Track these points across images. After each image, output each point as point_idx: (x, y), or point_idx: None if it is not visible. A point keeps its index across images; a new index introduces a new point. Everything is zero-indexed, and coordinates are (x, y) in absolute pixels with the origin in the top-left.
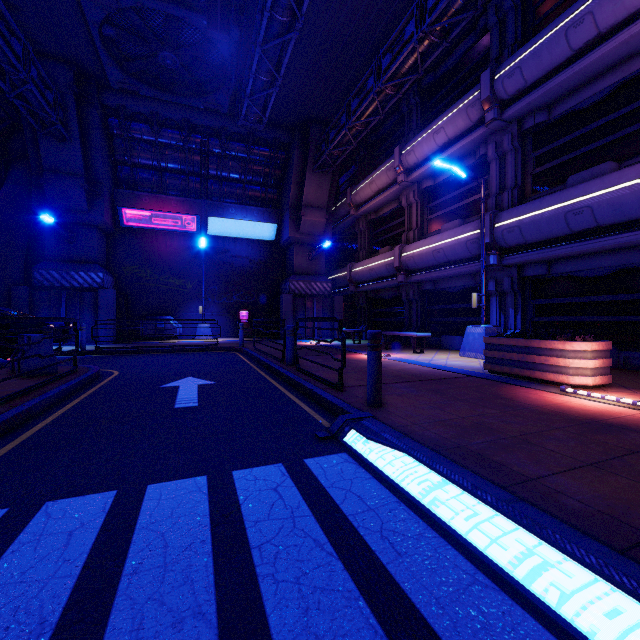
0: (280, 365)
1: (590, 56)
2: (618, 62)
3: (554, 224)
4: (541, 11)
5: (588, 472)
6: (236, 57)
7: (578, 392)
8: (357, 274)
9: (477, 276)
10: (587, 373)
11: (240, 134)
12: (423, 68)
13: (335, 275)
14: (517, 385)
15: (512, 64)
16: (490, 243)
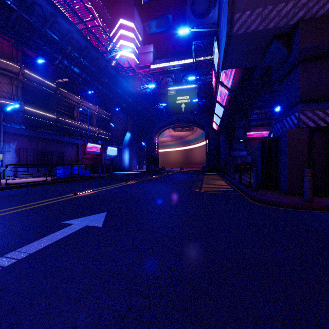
0: None
1: None
2: None
3: None
4: None
5: None
6: None
7: None
8: None
9: None
10: None
11: None
12: None
13: None
14: None
15: None
16: None
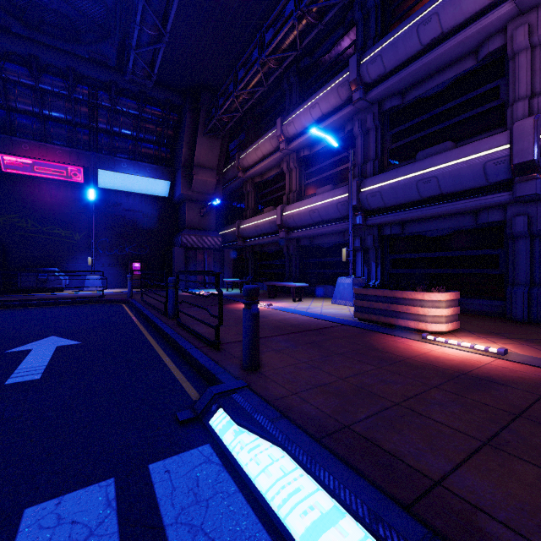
0: (161, 318)
1: (435, 51)
2: (455, 60)
3: (408, 191)
4: (396, 12)
5: (490, 458)
6: (120, 6)
7: (437, 339)
8: (244, 230)
9: (346, 234)
10: (442, 320)
11: (131, 91)
12: (301, 46)
13: (225, 231)
14: (385, 333)
15: (374, 52)
16: (357, 205)
